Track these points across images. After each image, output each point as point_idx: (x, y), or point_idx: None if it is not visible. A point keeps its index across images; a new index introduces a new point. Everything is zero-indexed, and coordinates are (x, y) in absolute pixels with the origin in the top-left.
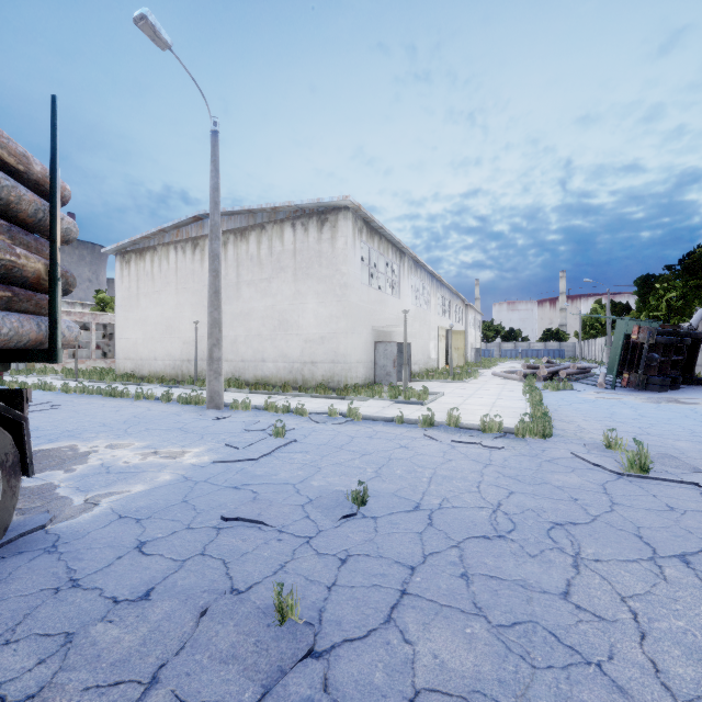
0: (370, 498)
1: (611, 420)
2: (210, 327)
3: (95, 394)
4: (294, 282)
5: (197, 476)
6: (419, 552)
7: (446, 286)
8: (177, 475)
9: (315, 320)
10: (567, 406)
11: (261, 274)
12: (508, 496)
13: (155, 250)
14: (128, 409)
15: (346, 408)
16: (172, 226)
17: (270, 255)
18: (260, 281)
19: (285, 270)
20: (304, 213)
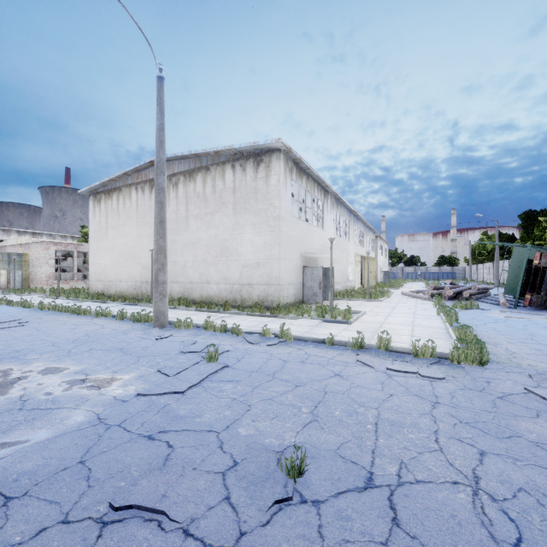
0: (308, 461)
1: (536, 343)
2: (155, 253)
3: (64, 311)
4: (234, 215)
5: (113, 417)
6: None
7: (361, 220)
8: (91, 414)
9: (251, 248)
10: (483, 326)
11: (206, 209)
12: (481, 460)
13: (120, 191)
14: (84, 327)
15: (278, 327)
16: (133, 170)
17: (213, 192)
18: (205, 215)
19: (226, 205)
20: (242, 155)
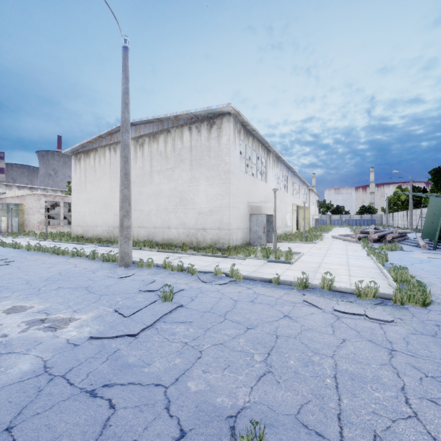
0: (265, 431)
1: None
2: (121, 201)
3: (47, 252)
4: (190, 170)
5: (59, 365)
6: None
7: (297, 176)
8: (38, 362)
9: (205, 198)
10: (412, 266)
11: (167, 165)
12: None
13: (96, 151)
14: (59, 266)
15: (228, 266)
16: (107, 133)
17: (173, 151)
18: (166, 170)
19: (184, 161)
20: (197, 119)
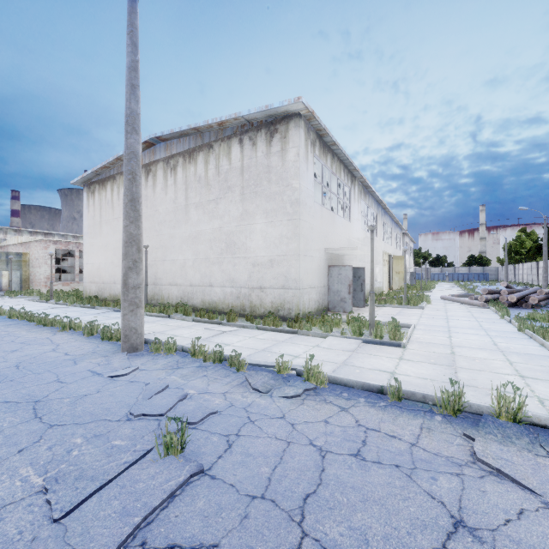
0: None
1: None
2: (124, 245)
3: (32, 321)
4: (241, 201)
5: None
6: None
7: (389, 215)
8: None
9: (263, 242)
10: None
11: (208, 195)
12: None
13: (114, 179)
14: (30, 348)
15: (299, 352)
16: None
17: (217, 174)
18: (207, 202)
19: (232, 189)
20: (252, 126)
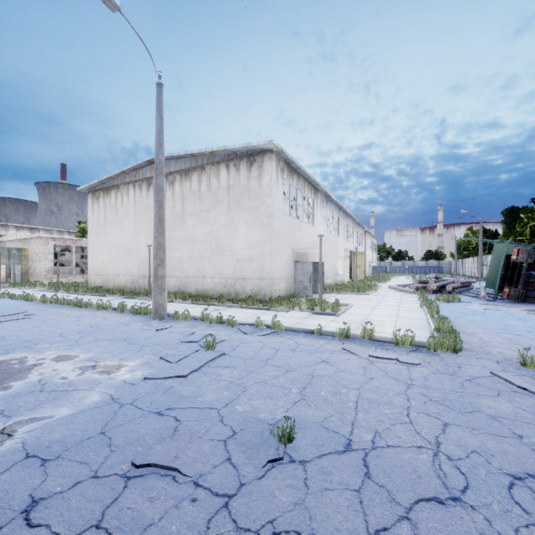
0: (296, 431)
1: (508, 333)
2: (155, 250)
3: (66, 304)
4: (228, 212)
5: (125, 397)
6: (362, 528)
7: (350, 217)
8: (105, 395)
9: (245, 244)
10: (462, 317)
11: (201, 206)
12: (444, 430)
13: (118, 188)
14: (87, 319)
15: (270, 319)
16: (131, 168)
17: (208, 190)
18: (200, 212)
19: (221, 203)
20: (236, 156)
